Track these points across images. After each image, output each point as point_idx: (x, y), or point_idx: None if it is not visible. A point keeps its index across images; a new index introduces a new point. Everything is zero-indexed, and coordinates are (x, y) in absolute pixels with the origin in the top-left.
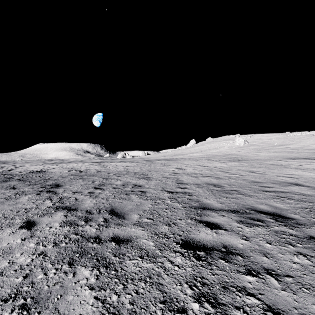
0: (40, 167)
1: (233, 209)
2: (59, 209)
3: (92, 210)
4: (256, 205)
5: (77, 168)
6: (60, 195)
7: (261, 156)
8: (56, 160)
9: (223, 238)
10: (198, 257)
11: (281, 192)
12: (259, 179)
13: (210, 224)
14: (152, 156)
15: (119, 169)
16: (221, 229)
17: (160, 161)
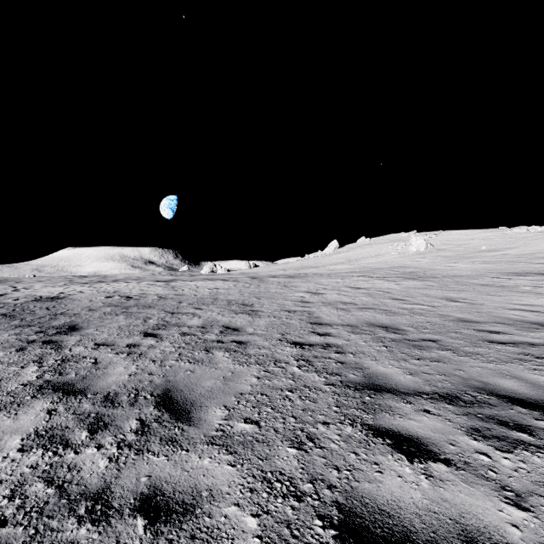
0: (58, 290)
1: (444, 391)
2: (45, 391)
3: (119, 395)
4: (492, 379)
5: (124, 291)
6: (66, 351)
7: (460, 270)
8: (93, 276)
9: (452, 498)
10: None
11: (529, 345)
12: (471, 316)
13: (404, 442)
14: (262, 270)
15: (201, 293)
16: (436, 459)
17: (276, 278)
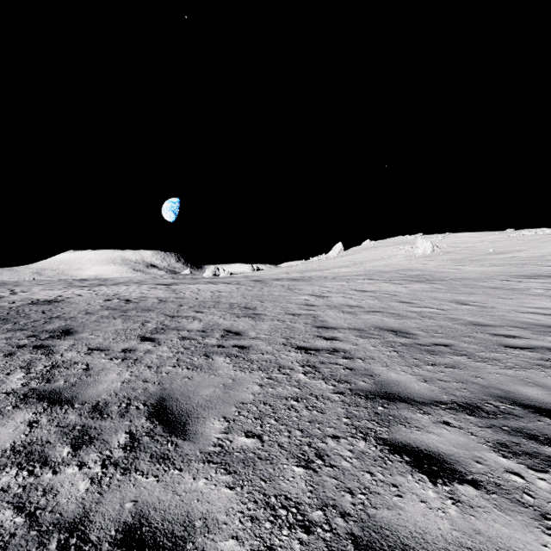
0: (56, 293)
1: (463, 400)
2: (29, 400)
3: (109, 405)
4: (514, 387)
5: (124, 294)
6: (57, 356)
7: (468, 273)
8: (93, 280)
9: (486, 529)
10: None
11: (548, 350)
12: (483, 319)
13: (424, 459)
14: (266, 273)
15: (203, 296)
16: (463, 480)
17: (280, 281)
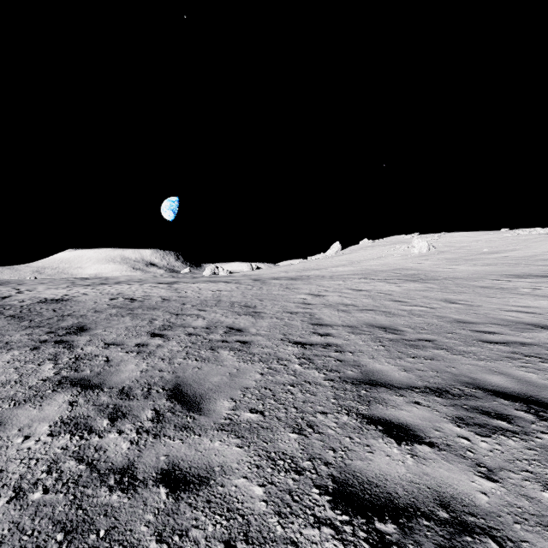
0: (62, 292)
1: (435, 385)
2: (64, 385)
3: (133, 389)
4: (481, 375)
5: (128, 293)
6: (78, 350)
7: (461, 272)
8: (95, 278)
9: (432, 472)
10: (382, 543)
11: (520, 345)
12: (468, 317)
13: (394, 428)
14: (264, 272)
15: (204, 295)
16: (422, 442)
17: (278, 280)
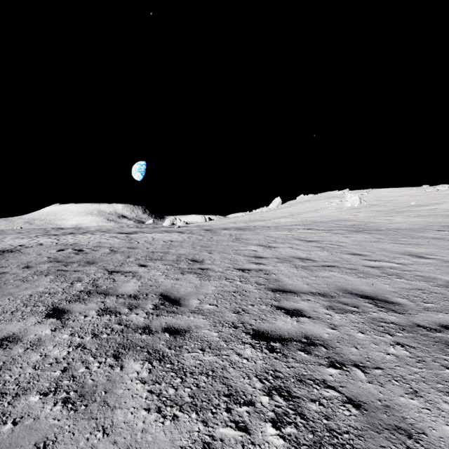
0: (22, 242)
1: None
2: None
3: None
4: None
5: (82, 243)
6: None
7: (400, 223)
8: (69, 228)
9: None
10: None
11: None
12: None
13: None
14: (216, 223)
15: (155, 246)
16: None
17: (228, 230)
